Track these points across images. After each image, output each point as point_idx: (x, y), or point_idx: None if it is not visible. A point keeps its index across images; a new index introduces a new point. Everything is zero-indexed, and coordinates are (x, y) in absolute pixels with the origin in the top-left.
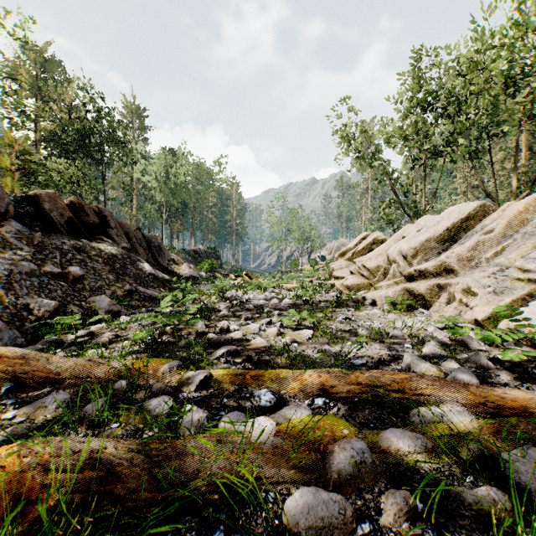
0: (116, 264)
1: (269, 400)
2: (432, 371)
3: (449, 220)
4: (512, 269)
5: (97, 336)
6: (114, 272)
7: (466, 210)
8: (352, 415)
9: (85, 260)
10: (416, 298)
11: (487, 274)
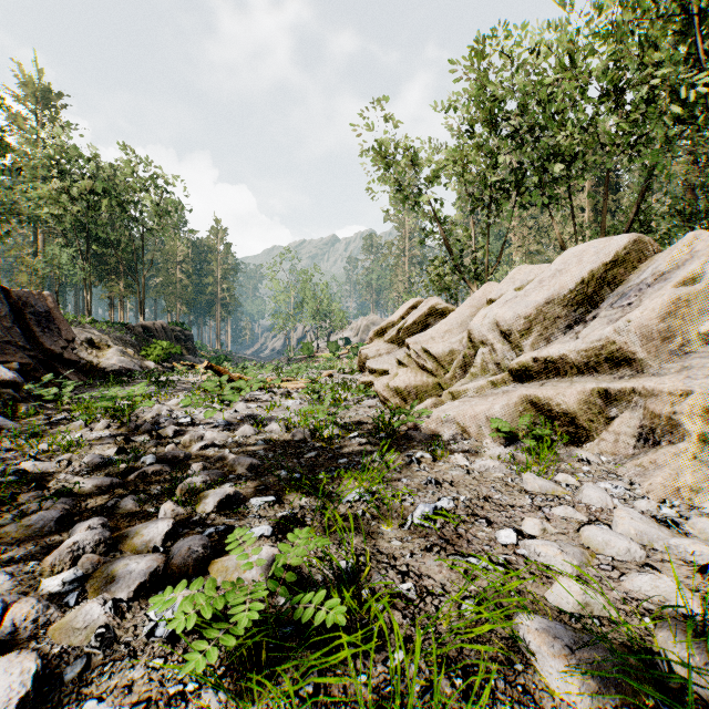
0: None
1: None
2: None
3: (582, 266)
4: None
5: None
6: None
7: (609, 249)
8: None
9: None
10: (551, 420)
11: None
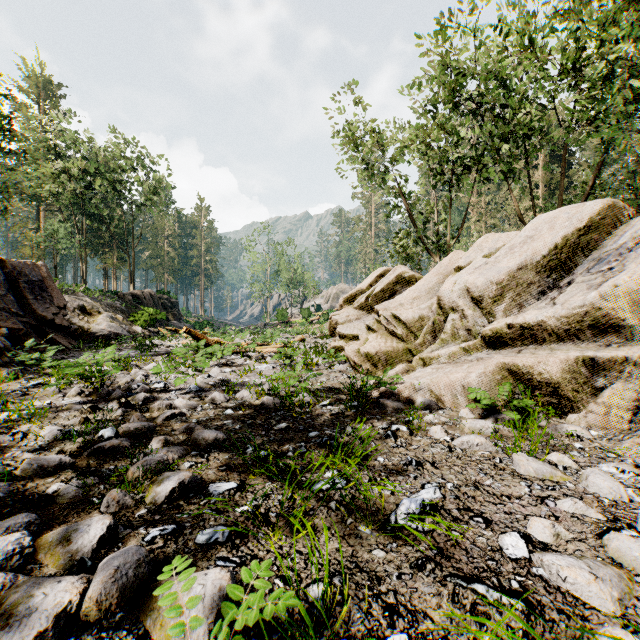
0: None
1: None
2: None
3: (555, 232)
4: None
5: None
6: None
7: (583, 214)
8: None
9: None
10: (531, 389)
11: None
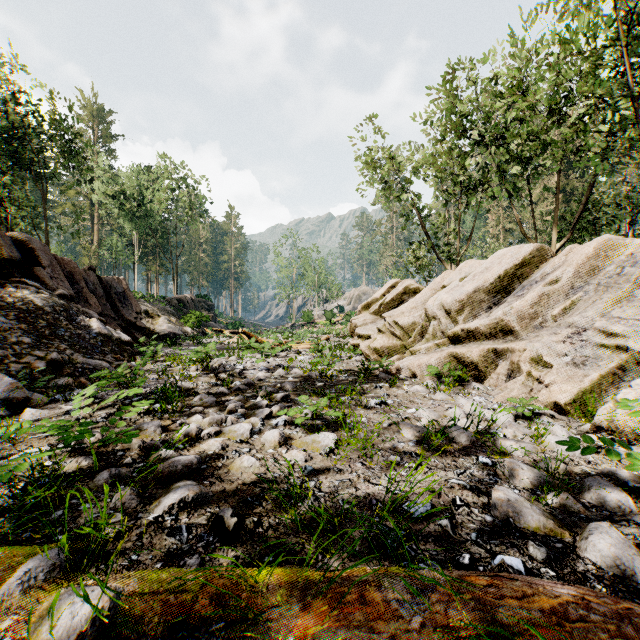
0: (41, 320)
1: None
2: (548, 528)
3: (501, 266)
4: (592, 331)
5: None
6: (34, 333)
7: (520, 254)
8: None
9: None
10: (466, 367)
11: (560, 338)
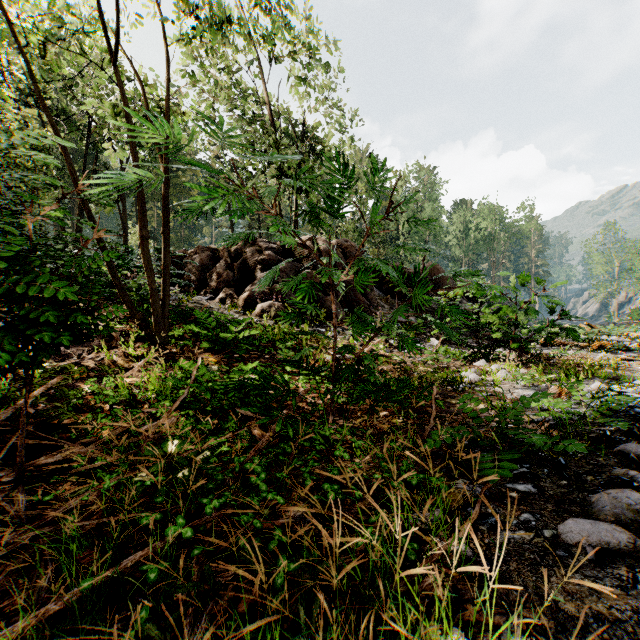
0: None
1: None
2: None
3: None
4: None
5: None
6: None
7: None
8: None
9: None
10: None
11: None
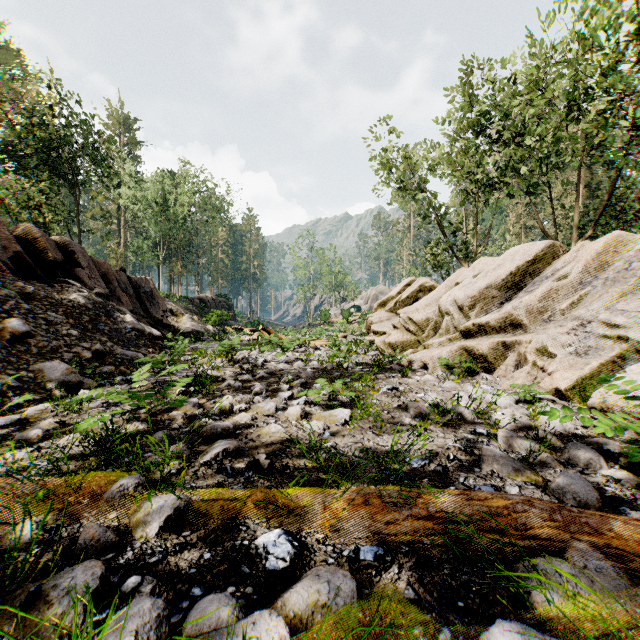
0: (84, 316)
1: (282, 556)
2: (525, 476)
3: (513, 263)
4: (596, 323)
5: (32, 424)
6: (79, 327)
7: (532, 251)
8: (423, 581)
9: (36, 311)
10: (476, 359)
11: (565, 330)
